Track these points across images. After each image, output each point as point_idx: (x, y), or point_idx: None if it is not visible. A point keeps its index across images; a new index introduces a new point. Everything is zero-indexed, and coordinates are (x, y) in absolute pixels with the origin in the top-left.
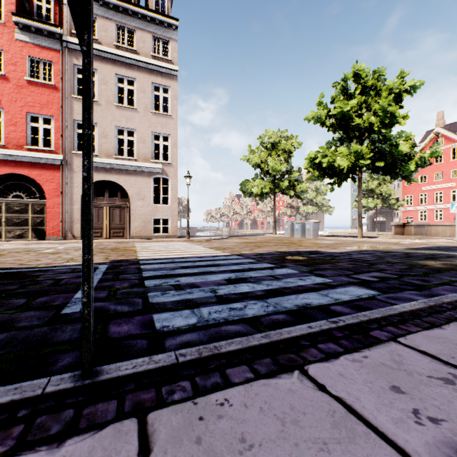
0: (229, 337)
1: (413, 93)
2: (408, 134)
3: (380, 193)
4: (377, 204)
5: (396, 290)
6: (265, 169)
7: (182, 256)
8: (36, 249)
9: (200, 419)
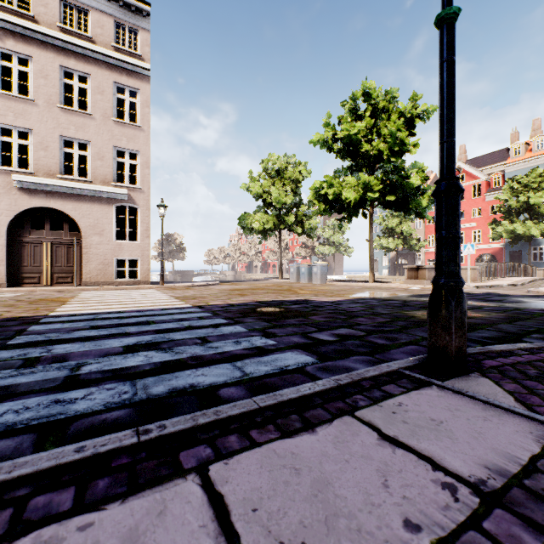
0: None
1: (426, 119)
2: (421, 165)
3: (400, 233)
4: (397, 245)
5: (342, 356)
6: (268, 201)
7: (119, 310)
8: None
9: None
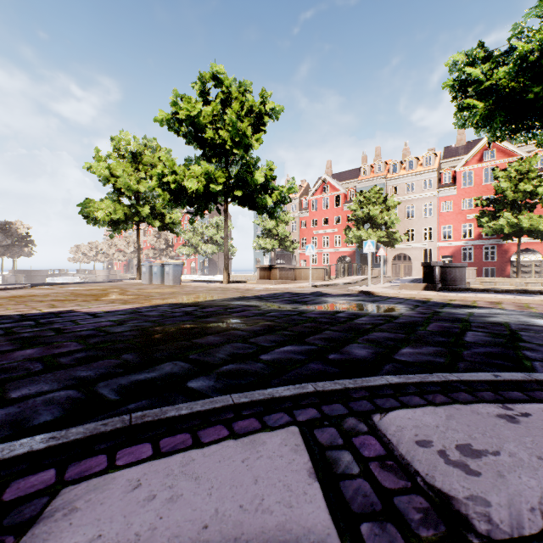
0: None
1: (274, 118)
2: (270, 164)
3: (277, 234)
4: (274, 246)
5: None
6: (118, 187)
7: None
8: None
9: None
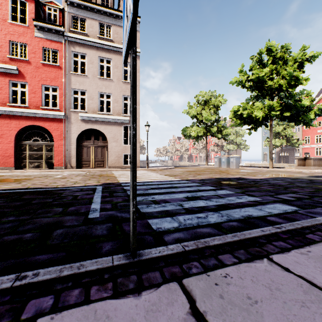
0: (204, 236)
1: (312, 61)
2: (309, 92)
3: (284, 135)
4: (282, 143)
5: (311, 207)
6: (200, 119)
7: (148, 181)
8: (50, 175)
9: (216, 284)
